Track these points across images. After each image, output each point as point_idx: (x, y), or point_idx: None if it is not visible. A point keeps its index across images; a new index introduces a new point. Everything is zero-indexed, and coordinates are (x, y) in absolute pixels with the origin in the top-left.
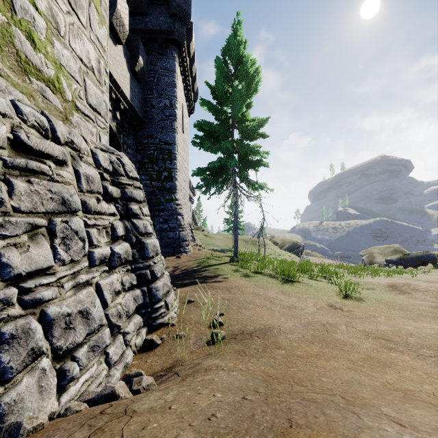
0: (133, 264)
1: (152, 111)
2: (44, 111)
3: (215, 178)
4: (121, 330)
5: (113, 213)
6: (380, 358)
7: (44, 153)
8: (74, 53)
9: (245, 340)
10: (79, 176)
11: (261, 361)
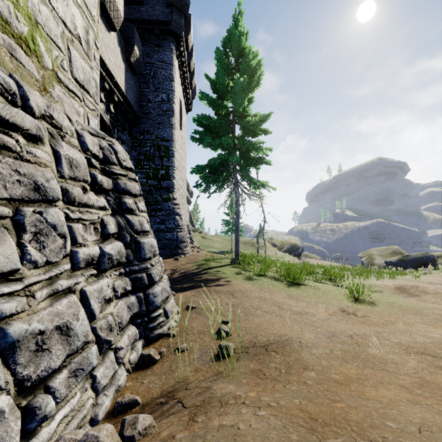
0: (127, 267)
1: (149, 105)
2: (12, 74)
3: (216, 176)
4: (112, 345)
5: (104, 207)
6: (438, 382)
7: (8, 122)
8: (56, 13)
9: (260, 356)
10: (59, 158)
11: (291, 389)
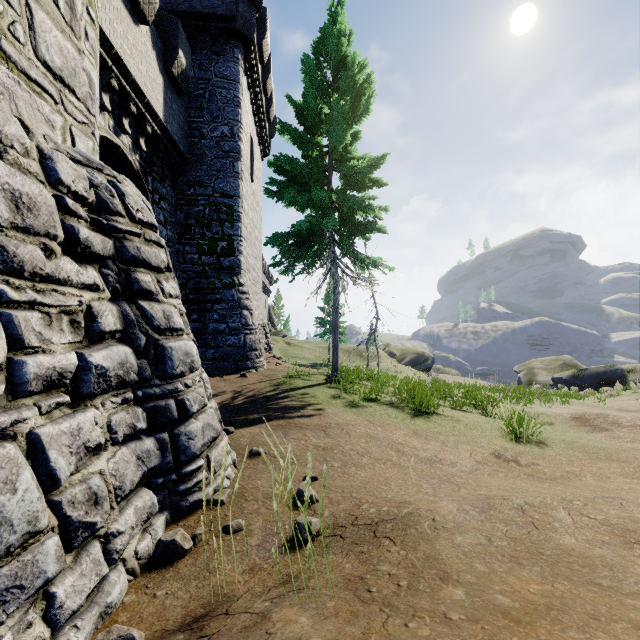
0: (141, 388)
1: (202, 143)
2: None
3: (303, 249)
4: (99, 530)
5: (94, 286)
6: None
7: None
8: None
9: (363, 545)
10: None
11: (418, 636)
